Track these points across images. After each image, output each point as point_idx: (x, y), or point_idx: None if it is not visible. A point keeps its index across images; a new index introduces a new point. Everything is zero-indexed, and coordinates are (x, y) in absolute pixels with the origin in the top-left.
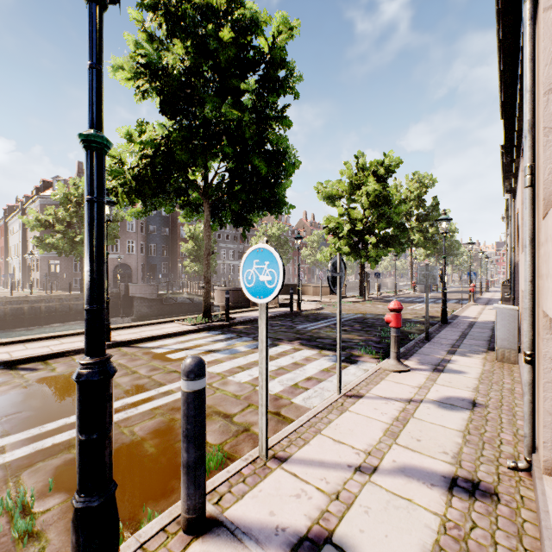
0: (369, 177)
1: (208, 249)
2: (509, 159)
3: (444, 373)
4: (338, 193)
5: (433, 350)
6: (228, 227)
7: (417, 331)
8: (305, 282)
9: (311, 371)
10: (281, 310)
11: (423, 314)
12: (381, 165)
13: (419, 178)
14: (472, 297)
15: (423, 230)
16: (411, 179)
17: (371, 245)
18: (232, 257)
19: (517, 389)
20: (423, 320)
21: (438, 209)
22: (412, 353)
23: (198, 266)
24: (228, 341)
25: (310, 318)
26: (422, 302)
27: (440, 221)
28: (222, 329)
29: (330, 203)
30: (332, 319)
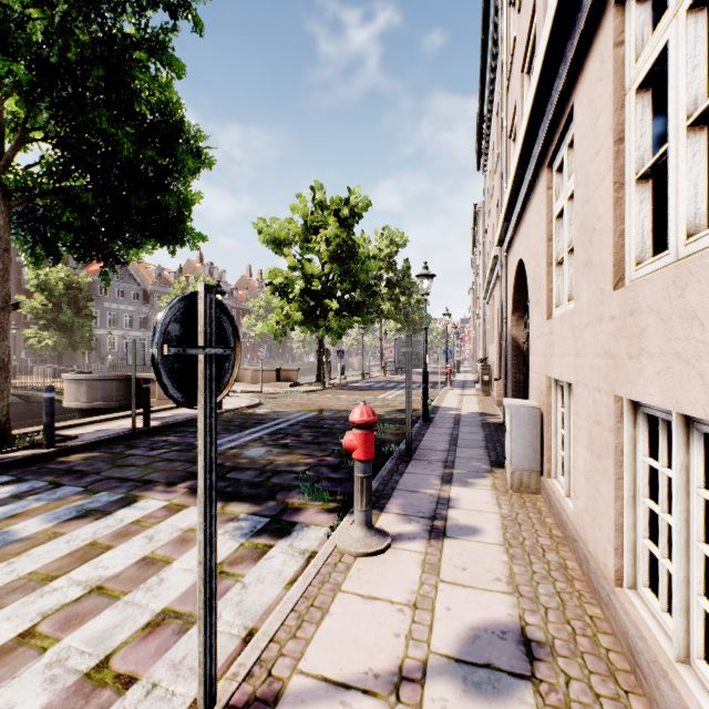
0: (330, 217)
1: (1, 298)
2: (518, 182)
3: (449, 541)
4: (288, 237)
5: (421, 478)
6: (121, 277)
7: (392, 437)
8: (248, 363)
9: (177, 584)
10: (186, 413)
11: (397, 406)
12: (345, 204)
13: (390, 234)
14: (449, 381)
15: (395, 299)
16: (381, 235)
17: (332, 312)
18: (130, 325)
19: (570, 564)
20: (399, 416)
21: (410, 274)
22: (391, 490)
23: (55, 338)
24: (7, 507)
25: (234, 425)
26: (394, 388)
27: (421, 277)
28: (28, 466)
29: (277, 249)
30: (270, 424)
